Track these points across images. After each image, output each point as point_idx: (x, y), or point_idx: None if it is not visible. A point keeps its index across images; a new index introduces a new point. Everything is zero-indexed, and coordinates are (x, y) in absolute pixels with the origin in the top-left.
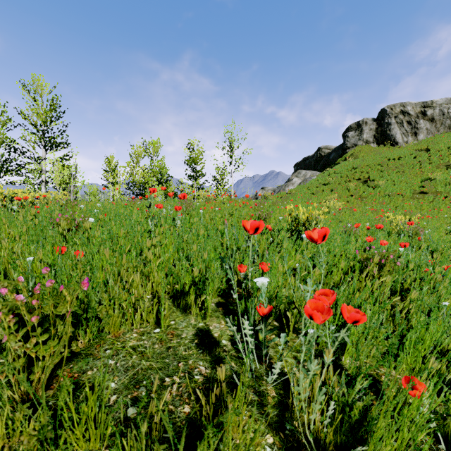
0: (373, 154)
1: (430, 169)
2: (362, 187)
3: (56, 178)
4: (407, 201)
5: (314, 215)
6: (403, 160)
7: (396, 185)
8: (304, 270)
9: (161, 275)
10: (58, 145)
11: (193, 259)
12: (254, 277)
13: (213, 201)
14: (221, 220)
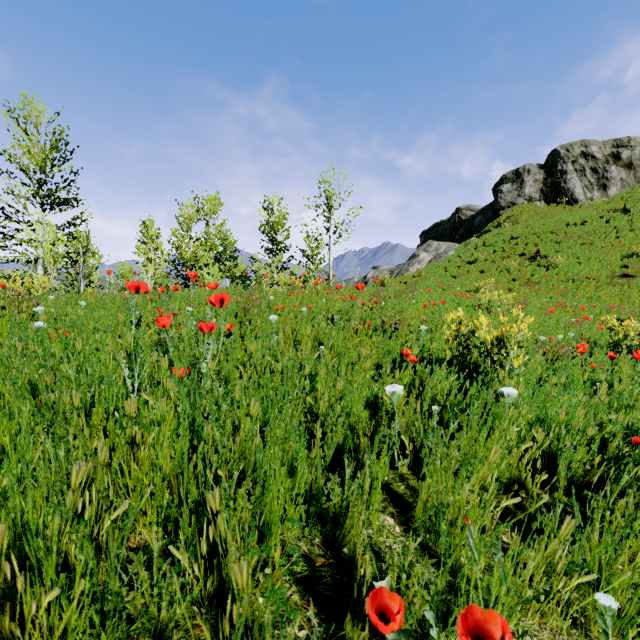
0: (541, 217)
1: (634, 239)
2: (529, 267)
3: (47, 254)
4: (604, 290)
5: (514, 335)
6: (589, 225)
7: (583, 264)
8: (516, 485)
9: (82, 619)
10: (63, 202)
11: (219, 510)
12: (421, 603)
13: (301, 290)
14: (312, 334)
